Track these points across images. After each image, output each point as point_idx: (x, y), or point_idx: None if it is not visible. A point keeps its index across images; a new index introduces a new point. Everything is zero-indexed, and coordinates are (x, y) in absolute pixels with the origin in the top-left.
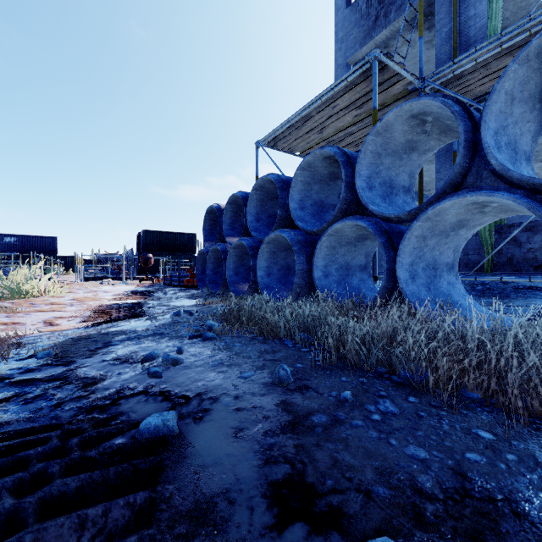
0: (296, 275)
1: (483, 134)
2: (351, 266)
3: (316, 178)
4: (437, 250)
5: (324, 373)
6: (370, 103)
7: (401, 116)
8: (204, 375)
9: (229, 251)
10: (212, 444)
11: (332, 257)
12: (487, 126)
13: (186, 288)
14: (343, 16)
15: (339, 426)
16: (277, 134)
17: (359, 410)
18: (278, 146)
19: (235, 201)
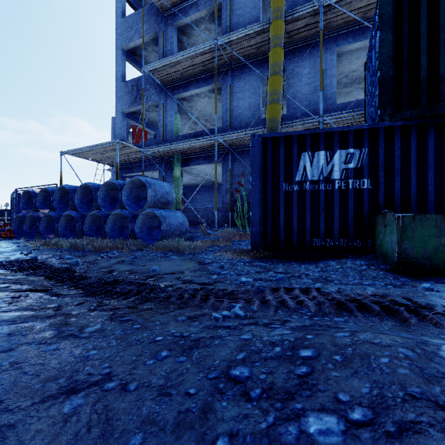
0: (77, 230)
1: (123, 197)
2: (103, 226)
3: (88, 190)
4: (123, 222)
5: (72, 251)
6: (124, 151)
7: (111, 182)
8: (41, 254)
9: (42, 218)
10: (46, 258)
11: (93, 223)
12: (124, 195)
13: (4, 238)
14: (120, 85)
15: (70, 255)
16: (74, 152)
17: (75, 253)
18: (76, 155)
19: (45, 190)
